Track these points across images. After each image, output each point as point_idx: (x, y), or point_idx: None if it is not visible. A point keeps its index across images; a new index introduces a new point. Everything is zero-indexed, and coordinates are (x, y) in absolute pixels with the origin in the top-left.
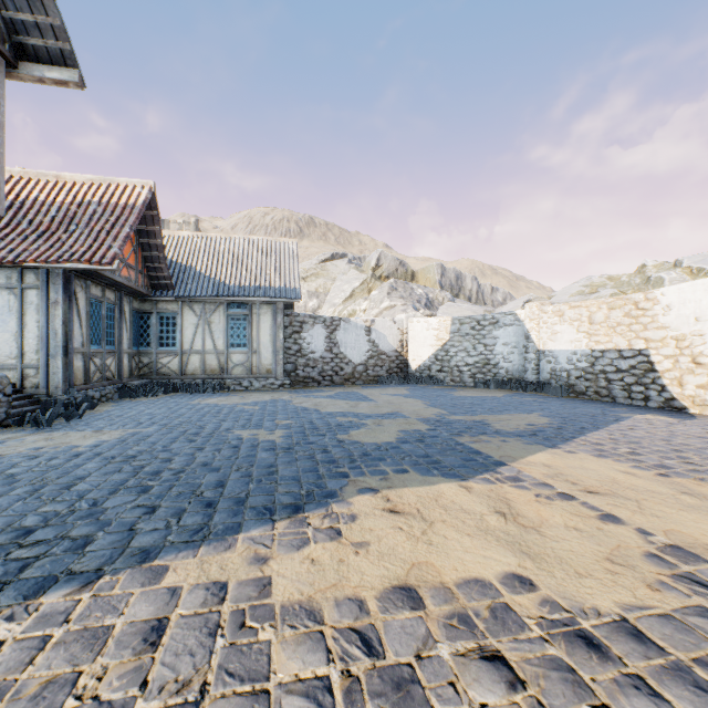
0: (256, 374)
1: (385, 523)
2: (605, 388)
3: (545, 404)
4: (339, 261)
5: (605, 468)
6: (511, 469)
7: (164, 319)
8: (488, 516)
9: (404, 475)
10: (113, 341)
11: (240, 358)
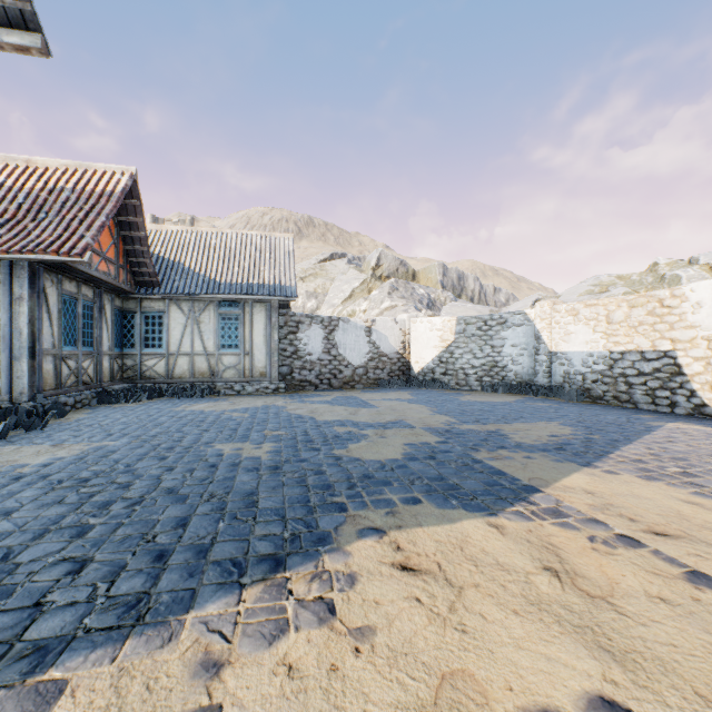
0: (248, 377)
1: (396, 591)
2: (625, 393)
3: (562, 410)
4: (338, 261)
5: (662, 496)
6: (547, 498)
7: (149, 318)
8: (535, 575)
9: (415, 507)
10: (91, 341)
11: (232, 361)
